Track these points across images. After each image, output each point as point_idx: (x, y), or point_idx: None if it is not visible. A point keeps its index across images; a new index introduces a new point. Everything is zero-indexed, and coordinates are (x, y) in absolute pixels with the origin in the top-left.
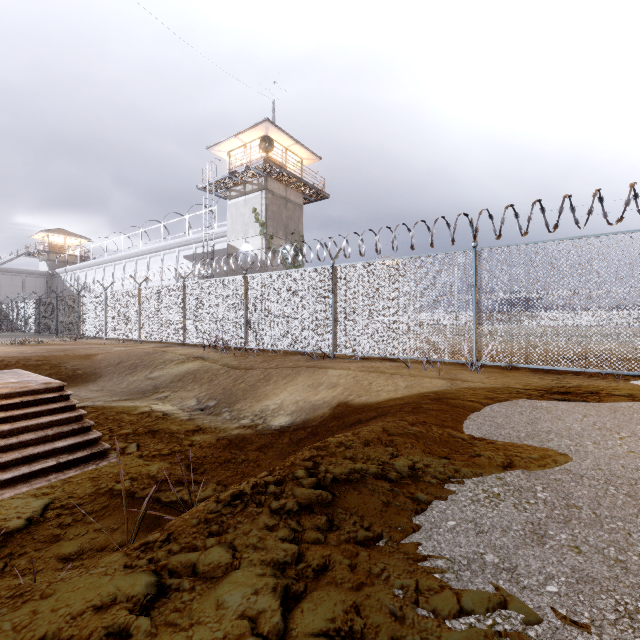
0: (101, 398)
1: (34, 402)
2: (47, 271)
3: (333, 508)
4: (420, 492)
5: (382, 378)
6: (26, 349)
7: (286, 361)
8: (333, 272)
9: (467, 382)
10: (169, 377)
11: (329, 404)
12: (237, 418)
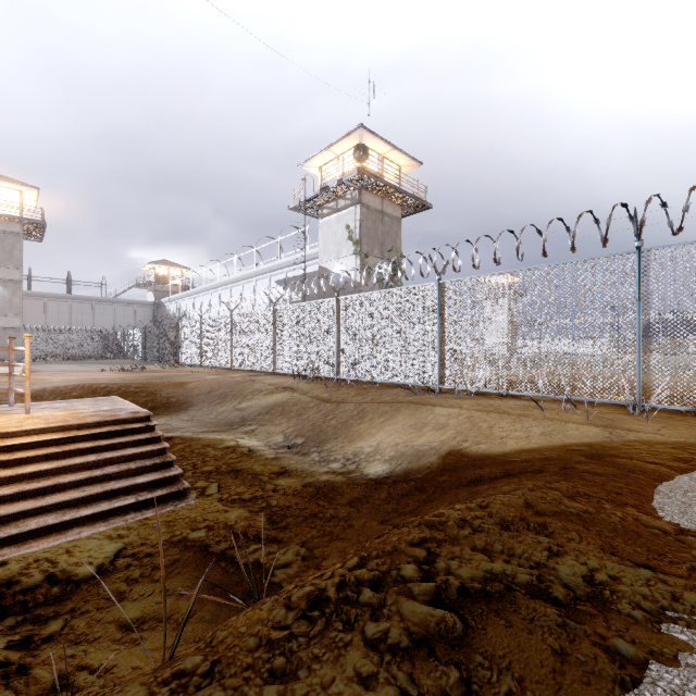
0: (190, 428)
1: (121, 432)
2: (154, 301)
3: (466, 652)
4: (618, 637)
5: (506, 421)
6: (129, 376)
7: (383, 395)
8: (439, 290)
9: (634, 432)
10: (257, 409)
11: (437, 451)
12: (327, 460)
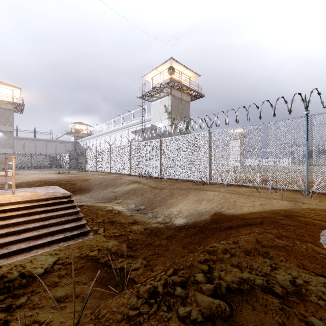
0: (91, 201)
1: (57, 203)
2: (74, 141)
3: (233, 324)
4: (313, 316)
5: (242, 198)
6: (62, 176)
7: (182, 185)
8: (209, 135)
9: (306, 204)
10: (122, 191)
11: (209, 213)
12: (155, 217)
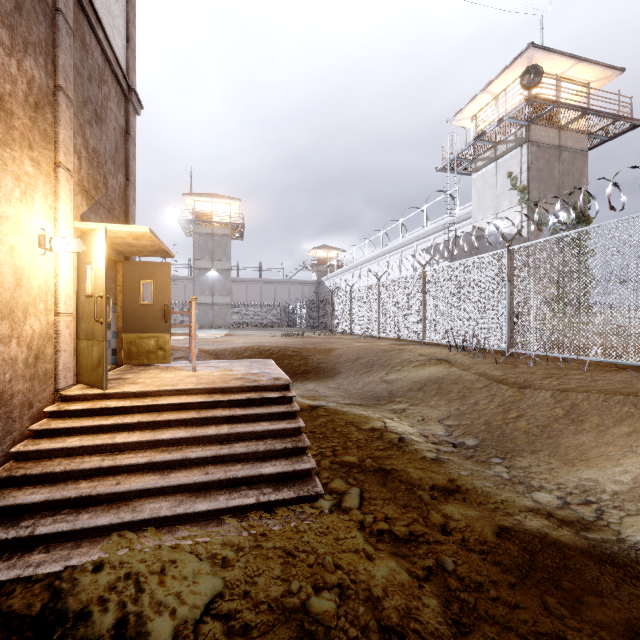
0: (335, 398)
1: (259, 401)
2: (316, 280)
3: None
4: None
5: None
6: (289, 340)
7: (597, 379)
8: None
9: None
10: (406, 382)
11: None
12: (524, 482)
